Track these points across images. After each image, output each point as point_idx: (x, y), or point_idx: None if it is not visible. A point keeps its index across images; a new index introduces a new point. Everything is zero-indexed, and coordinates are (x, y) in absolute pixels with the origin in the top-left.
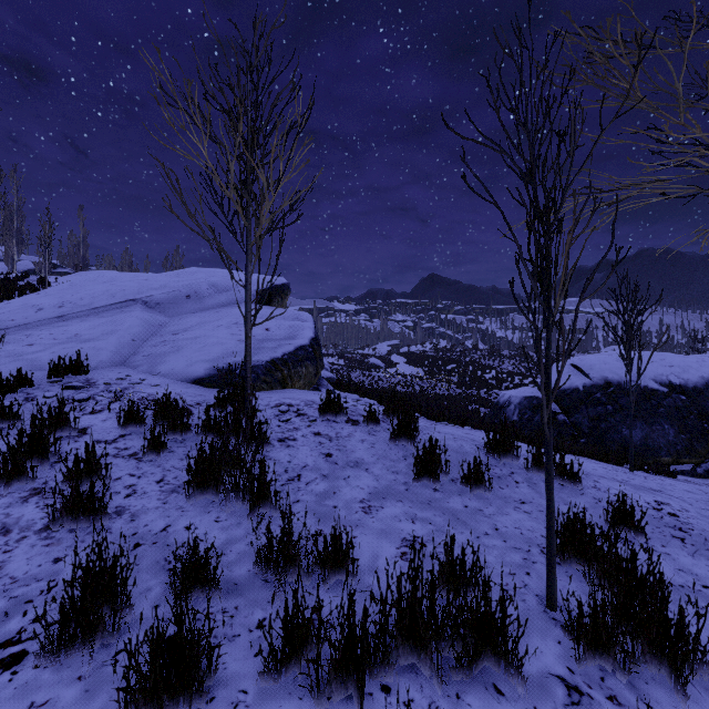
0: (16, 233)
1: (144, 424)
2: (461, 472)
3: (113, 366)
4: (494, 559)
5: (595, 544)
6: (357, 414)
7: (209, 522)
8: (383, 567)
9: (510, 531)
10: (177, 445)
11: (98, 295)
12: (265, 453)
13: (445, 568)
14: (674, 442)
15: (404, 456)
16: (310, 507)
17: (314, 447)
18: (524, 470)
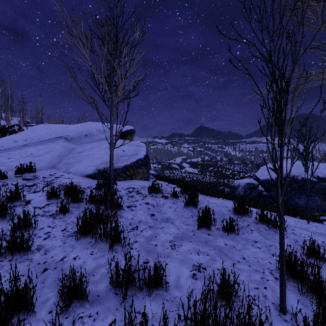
0: (10, 107)
1: (59, 198)
2: (221, 224)
3: (48, 168)
4: (245, 278)
5: (305, 272)
6: (167, 193)
7: (87, 254)
8: (183, 284)
9: (251, 259)
10: (75, 210)
11: (43, 134)
12: (120, 214)
13: (220, 288)
14: (320, 205)
15: (192, 215)
16: (142, 245)
17: (145, 210)
18: (254, 223)
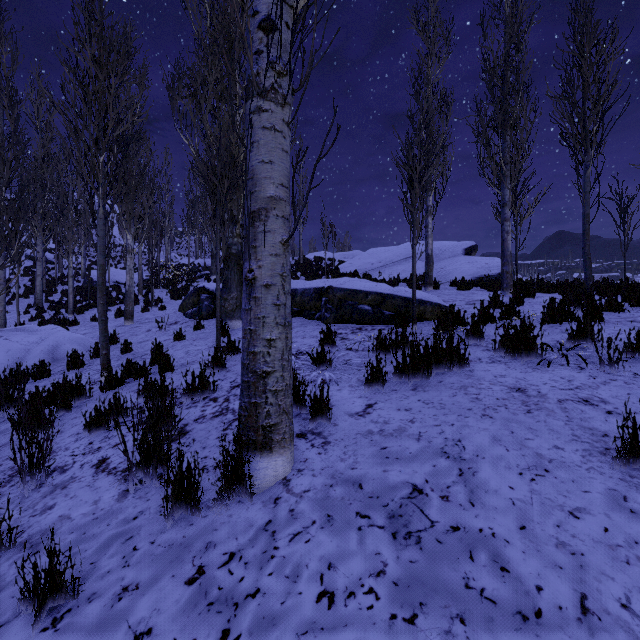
0: None
1: (476, 286)
2: None
3: None
4: None
5: None
6: None
7: None
8: None
9: None
10: None
11: (391, 256)
12: None
13: None
14: None
15: None
16: None
17: None
18: None
